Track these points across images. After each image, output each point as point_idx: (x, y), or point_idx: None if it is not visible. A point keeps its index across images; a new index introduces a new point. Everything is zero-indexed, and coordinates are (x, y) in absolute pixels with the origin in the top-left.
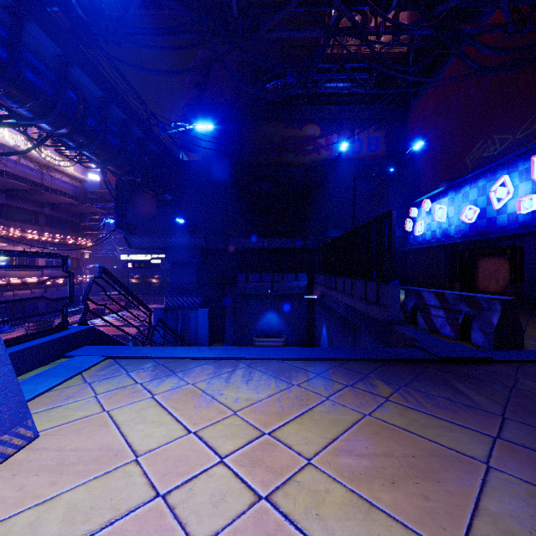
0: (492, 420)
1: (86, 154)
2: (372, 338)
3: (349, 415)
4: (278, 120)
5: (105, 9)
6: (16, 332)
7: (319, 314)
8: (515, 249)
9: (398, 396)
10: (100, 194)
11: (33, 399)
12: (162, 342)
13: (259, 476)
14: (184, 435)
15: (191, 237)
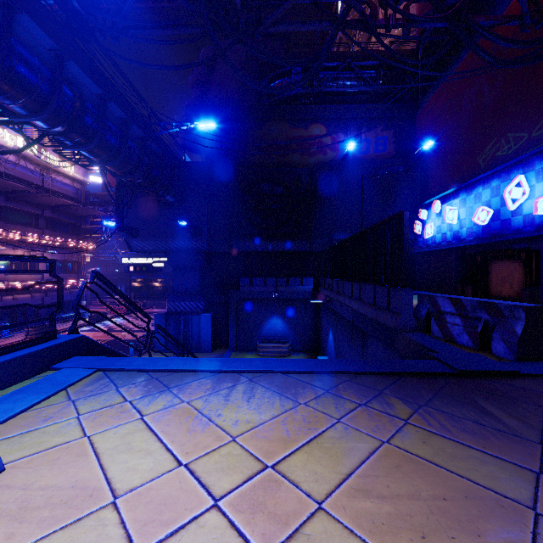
0: (530, 449)
1: (84, 154)
2: (382, 346)
3: (365, 443)
4: (283, 119)
5: (103, 2)
6: (15, 338)
7: (325, 319)
8: (530, 253)
9: (418, 418)
10: (102, 196)
11: (8, 420)
12: (163, 348)
13: (259, 527)
14: (173, 469)
15: (193, 240)
